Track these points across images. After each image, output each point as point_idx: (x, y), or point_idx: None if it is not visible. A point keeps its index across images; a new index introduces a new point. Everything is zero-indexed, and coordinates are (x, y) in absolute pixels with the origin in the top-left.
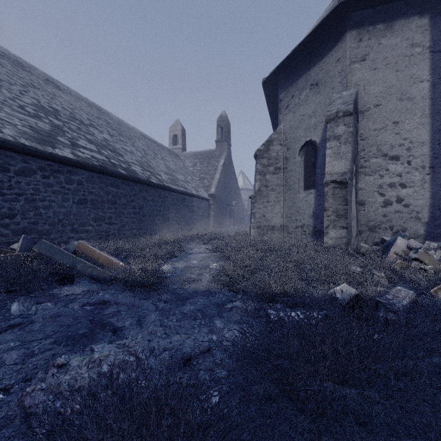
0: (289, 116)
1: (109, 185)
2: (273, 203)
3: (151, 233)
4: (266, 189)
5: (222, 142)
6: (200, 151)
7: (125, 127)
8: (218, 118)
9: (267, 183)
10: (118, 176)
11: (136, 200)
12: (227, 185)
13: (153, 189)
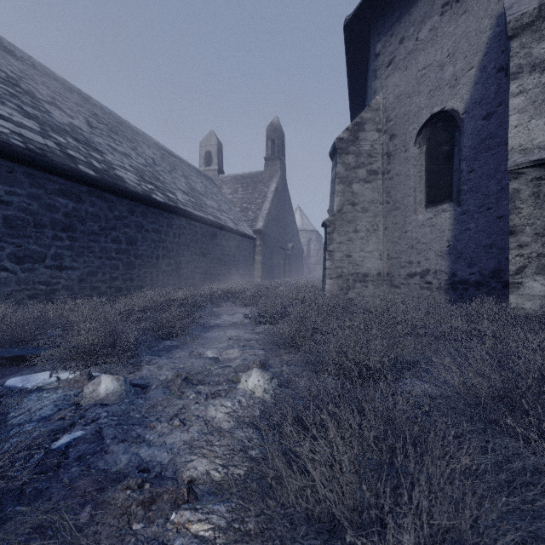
0: (395, 77)
1: (55, 192)
2: (366, 234)
3: (154, 286)
4: (352, 208)
5: (273, 161)
6: (242, 173)
7: (128, 129)
8: (267, 126)
9: (353, 198)
10: (76, 178)
11: (120, 228)
12: (281, 220)
13: (157, 213)
